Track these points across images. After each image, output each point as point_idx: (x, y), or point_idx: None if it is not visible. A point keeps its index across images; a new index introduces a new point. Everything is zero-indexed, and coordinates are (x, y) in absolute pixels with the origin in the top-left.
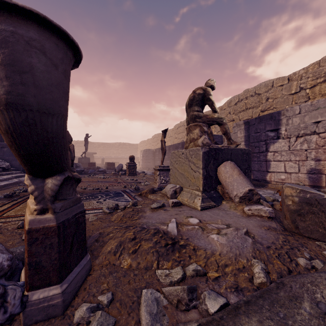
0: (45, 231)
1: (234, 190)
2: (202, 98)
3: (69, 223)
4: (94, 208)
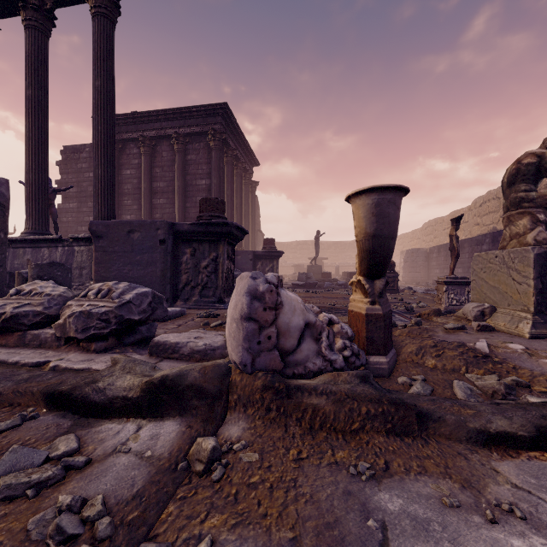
0: (376, 316)
1: None
2: (535, 169)
3: (387, 315)
4: None
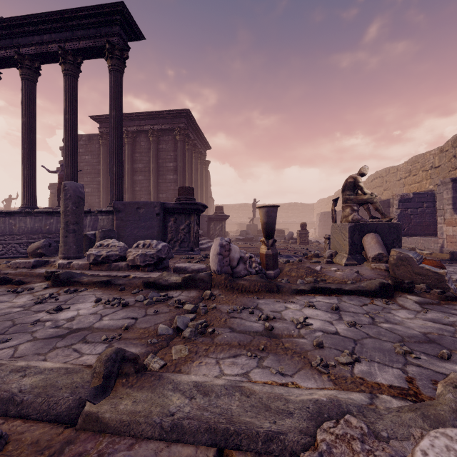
0: (269, 254)
1: (369, 253)
2: (353, 185)
3: (274, 254)
4: None
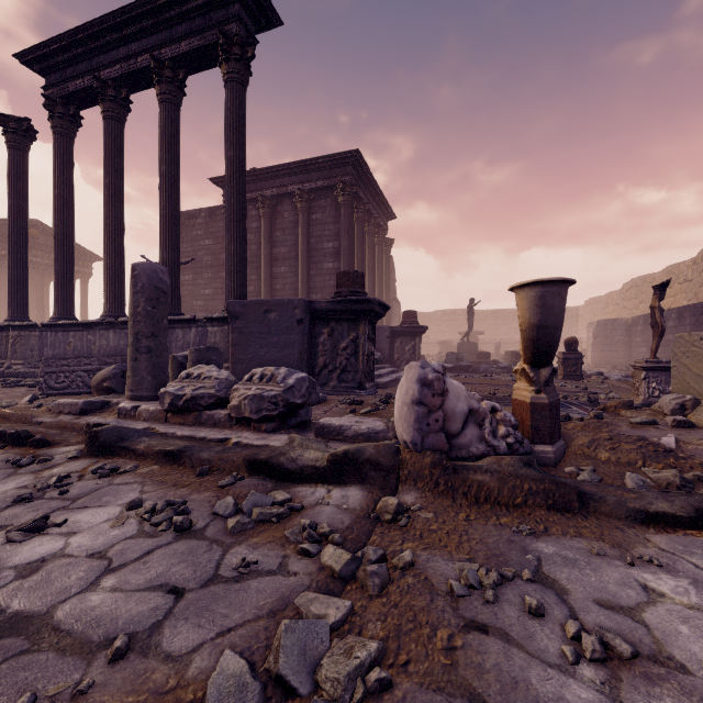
0: (541, 405)
1: None
2: None
3: (554, 404)
4: None
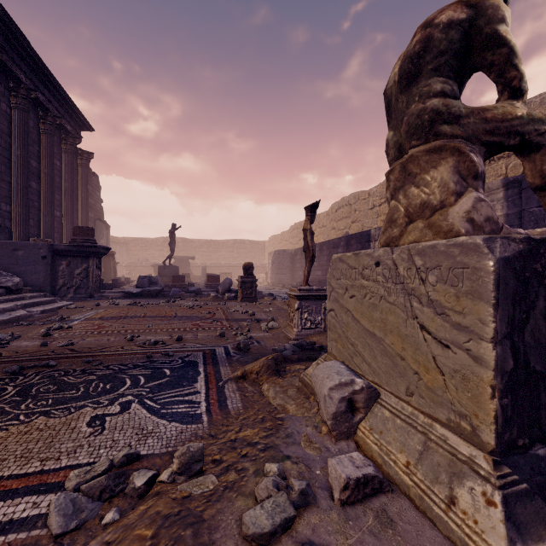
0: None
1: None
2: (462, 43)
3: None
4: (44, 471)
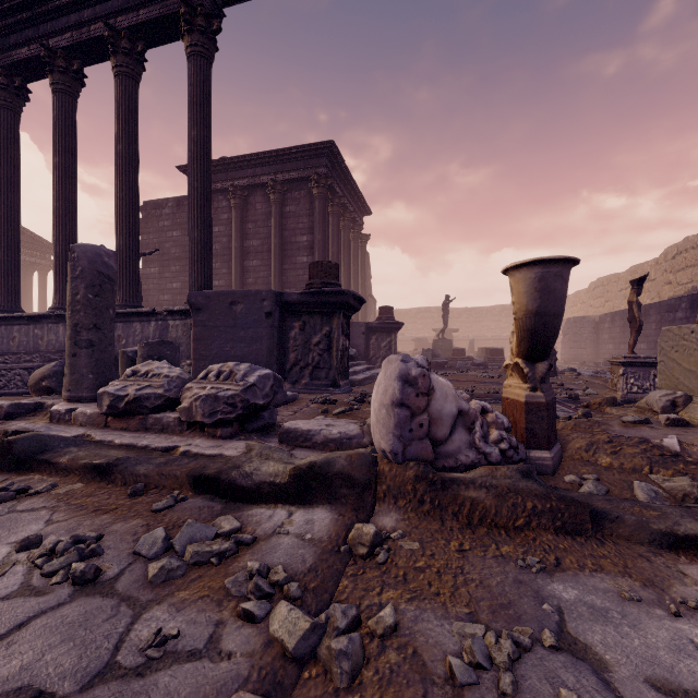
0: (538, 405)
1: None
2: None
3: (550, 404)
4: None
